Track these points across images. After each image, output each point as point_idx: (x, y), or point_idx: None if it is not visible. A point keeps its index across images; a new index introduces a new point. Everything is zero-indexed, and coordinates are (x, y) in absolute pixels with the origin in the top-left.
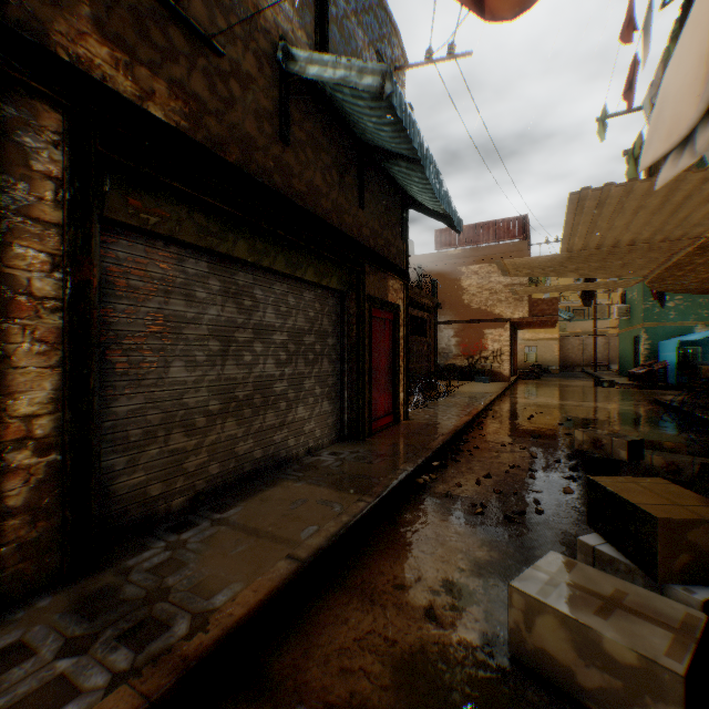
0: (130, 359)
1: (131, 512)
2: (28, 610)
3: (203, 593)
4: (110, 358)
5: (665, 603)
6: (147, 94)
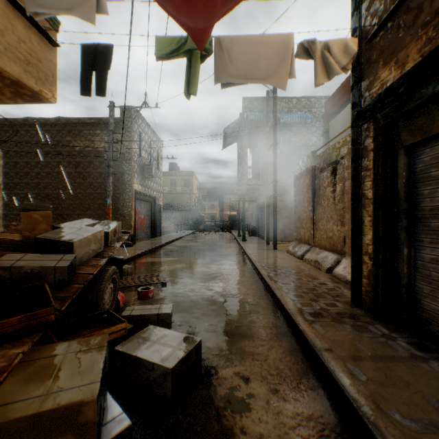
0: (430, 224)
1: (431, 325)
2: (355, 309)
3: (326, 325)
4: (419, 223)
5: (129, 347)
6: (403, 64)
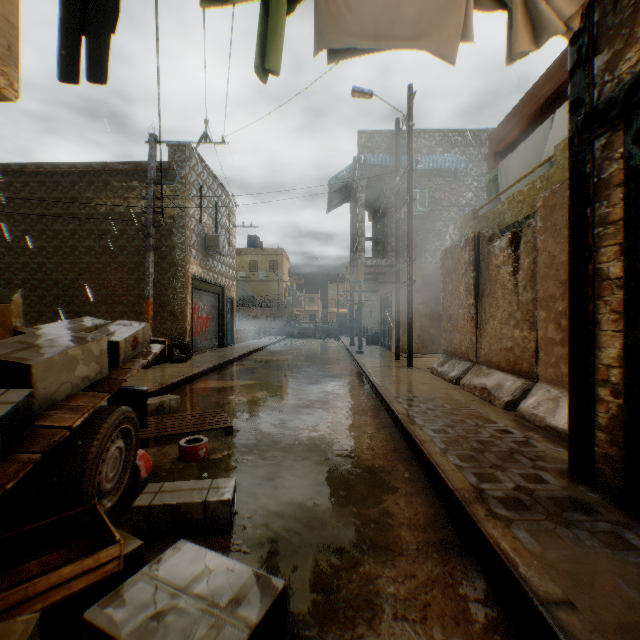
0: None
1: None
2: (583, 489)
3: (538, 531)
4: None
5: (117, 613)
6: None
